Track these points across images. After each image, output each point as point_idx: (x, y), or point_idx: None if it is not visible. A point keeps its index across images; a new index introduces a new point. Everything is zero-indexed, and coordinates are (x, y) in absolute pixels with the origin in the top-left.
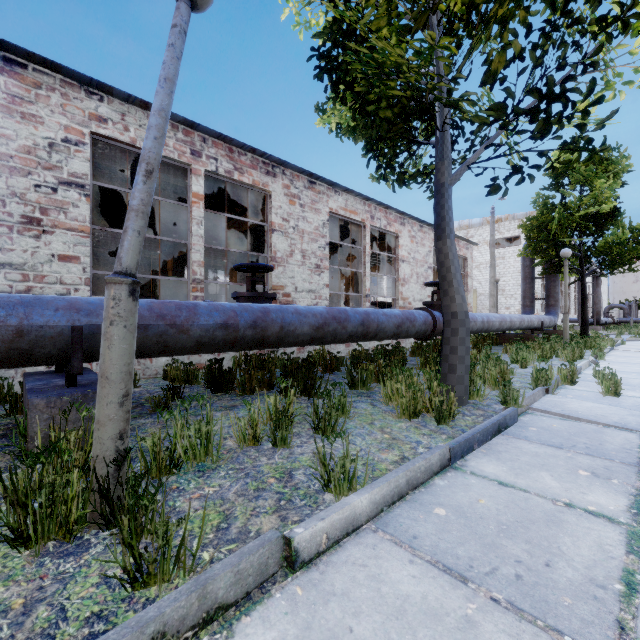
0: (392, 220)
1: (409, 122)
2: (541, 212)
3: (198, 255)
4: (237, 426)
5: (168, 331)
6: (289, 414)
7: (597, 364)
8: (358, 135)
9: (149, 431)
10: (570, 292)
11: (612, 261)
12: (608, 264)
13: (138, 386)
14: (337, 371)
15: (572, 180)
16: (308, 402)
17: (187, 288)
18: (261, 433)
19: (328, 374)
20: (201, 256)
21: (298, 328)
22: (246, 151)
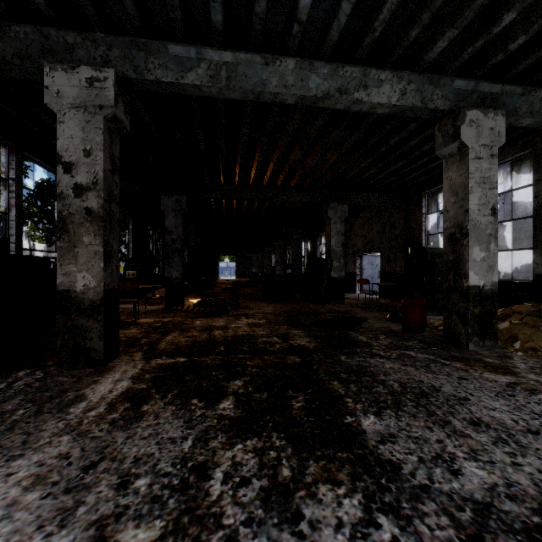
0: None
1: None
2: None
3: None
4: None
5: None
6: None
7: None
8: None
9: None
10: None
11: None
12: None
13: None
14: None
15: None
16: None
17: None
18: None
19: None
20: None
21: None
22: None
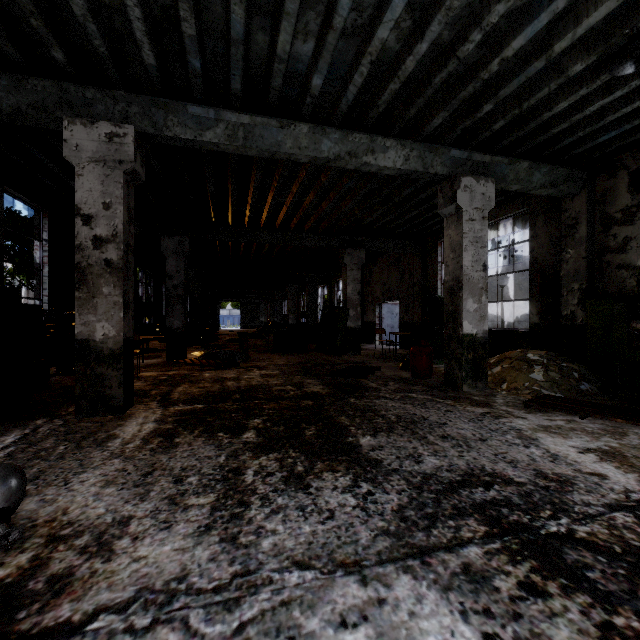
0: None
1: None
2: None
3: None
4: None
5: None
6: None
7: None
8: None
9: None
10: None
11: None
12: None
13: None
14: None
15: None
16: None
17: None
18: None
19: None
20: None
21: None
22: None
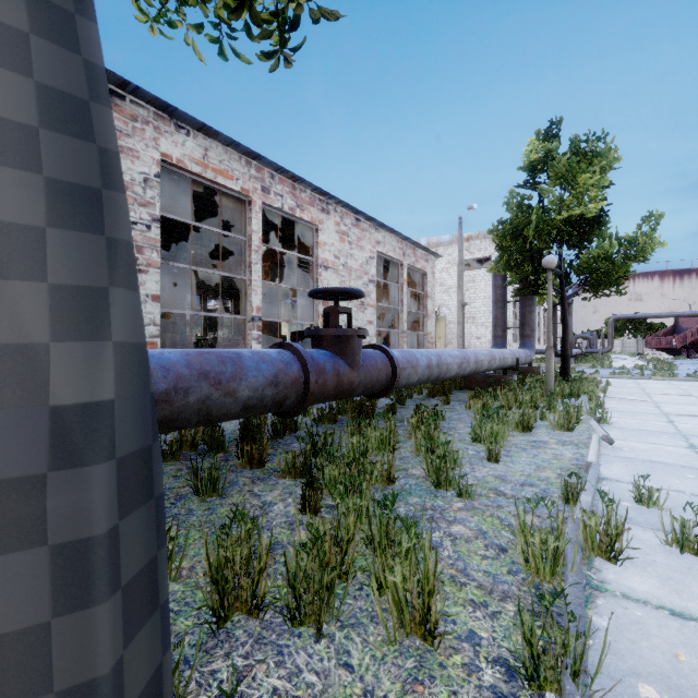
0: (306, 201)
1: None
2: (515, 216)
3: None
4: None
5: None
6: None
7: (612, 443)
8: None
9: None
10: (540, 321)
11: (598, 280)
12: (593, 284)
13: None
14: None
15: (552, 175)
16: None
17: None
18: None
19: None
20: None
21: None
22: None
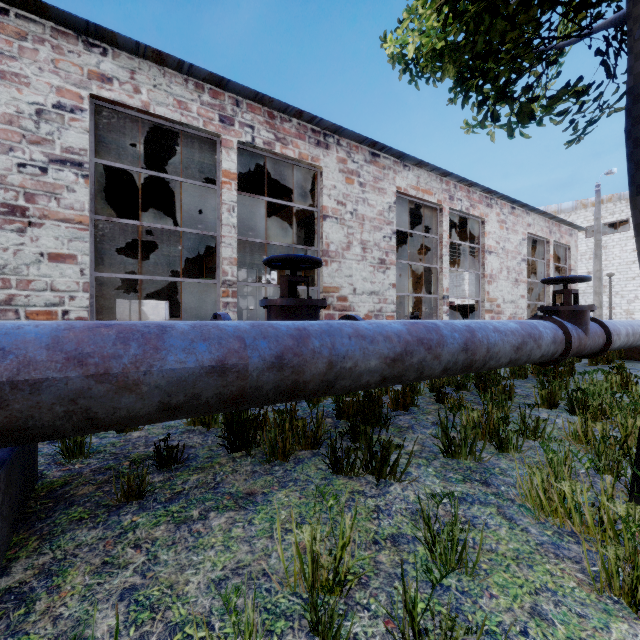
0: (476, 201)
1: (549, 4)
2: None
3: (229, 250)
4: (235, 583)
5: (91, 389)
6: (342, 570)
7: None
8: (446, 63)
9: (66, 582)
10: None
11: None
12: None
13: (139, 428)
14: (413, 406)
15: None
16: (377, 493)
17: (216, 292)
18: (277, 632)
19: (401, 412)
20: (233, 251)
21: (359, 363)
22: (290, 116)
